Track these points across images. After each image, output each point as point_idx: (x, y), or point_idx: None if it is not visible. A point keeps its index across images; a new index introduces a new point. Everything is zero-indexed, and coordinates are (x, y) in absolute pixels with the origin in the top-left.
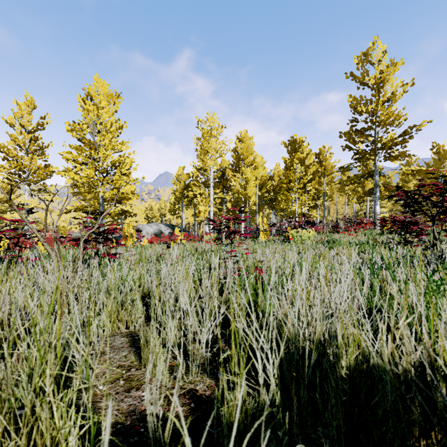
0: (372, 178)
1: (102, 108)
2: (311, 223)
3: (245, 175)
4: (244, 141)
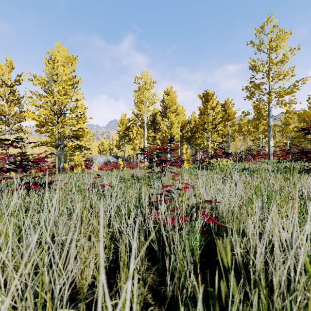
0: (267, 120)
1: (57, 62)
2: (227, 153)
3: (170, 119)
4: (169, 94)
